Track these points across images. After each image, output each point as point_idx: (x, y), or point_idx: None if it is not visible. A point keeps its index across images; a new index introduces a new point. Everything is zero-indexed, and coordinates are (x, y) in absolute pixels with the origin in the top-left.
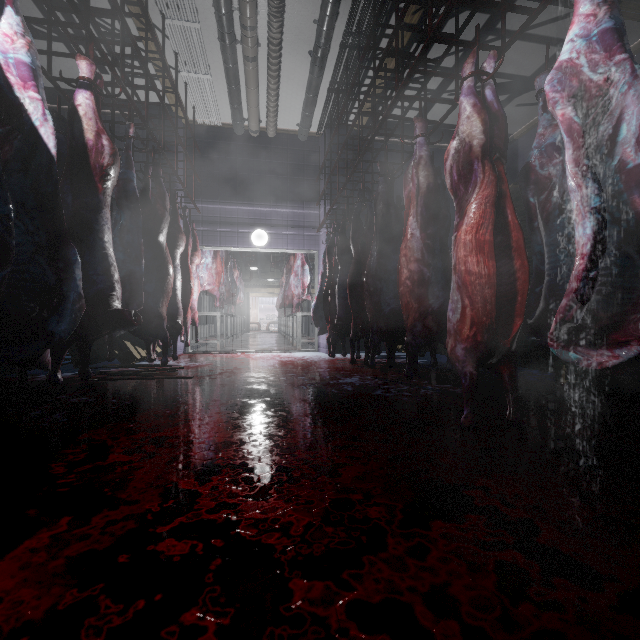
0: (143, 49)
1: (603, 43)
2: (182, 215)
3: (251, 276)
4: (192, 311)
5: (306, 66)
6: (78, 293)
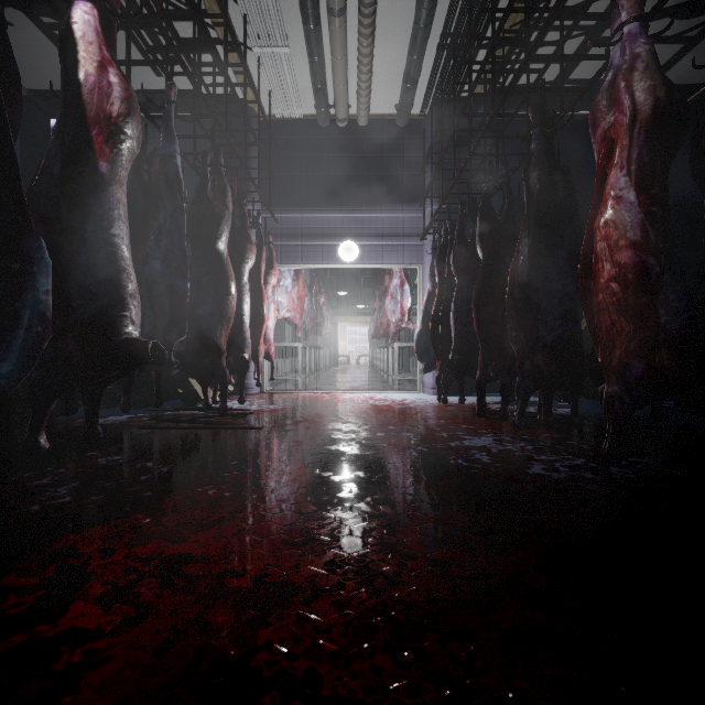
0: (209, 24)
1: None
2: (254, 223)
3: (339, 303)
4: (267, 342)
5: (409, 15)
6: (45, 307)
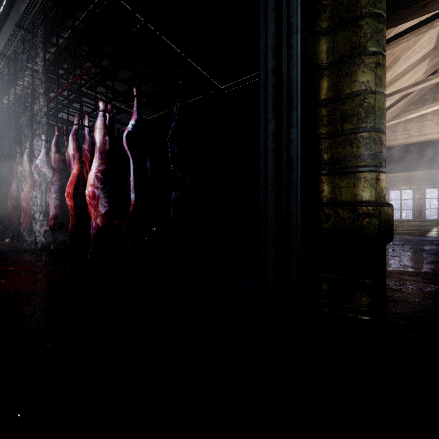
0: None
1: (45, 163)
2: None
3: None
4: None
5: None
6: None
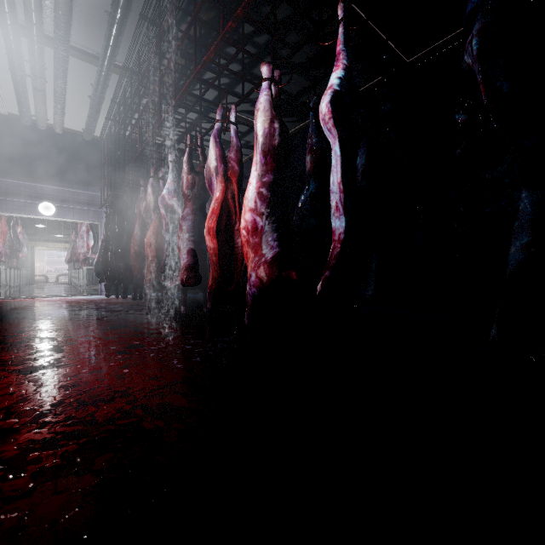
0: None
1: (173, 193)
2: None
3: (37, 231)
4: None
5: (87, 101)
6: None
